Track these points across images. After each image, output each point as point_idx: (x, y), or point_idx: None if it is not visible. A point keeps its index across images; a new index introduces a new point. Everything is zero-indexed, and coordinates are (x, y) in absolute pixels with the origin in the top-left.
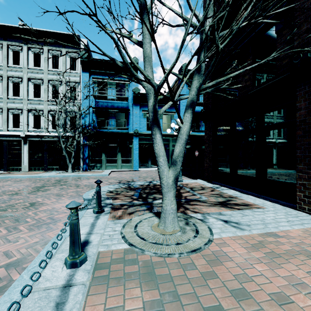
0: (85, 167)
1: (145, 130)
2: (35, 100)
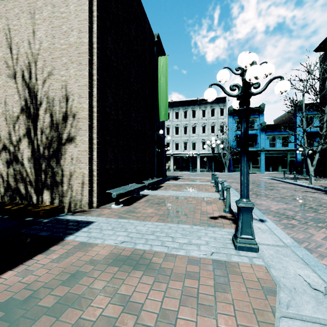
0: (230, 170)
1: (268, 148)
2: (202, 134)
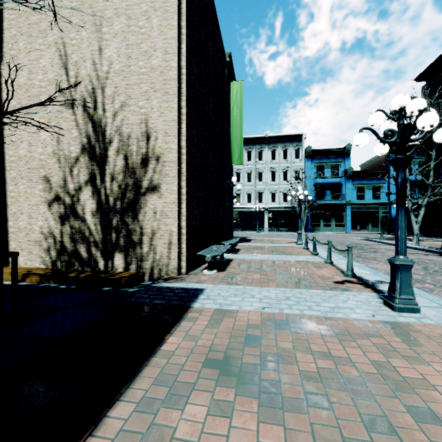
0: (308, 229)
1: (355, 200)
2: (272, 183)
